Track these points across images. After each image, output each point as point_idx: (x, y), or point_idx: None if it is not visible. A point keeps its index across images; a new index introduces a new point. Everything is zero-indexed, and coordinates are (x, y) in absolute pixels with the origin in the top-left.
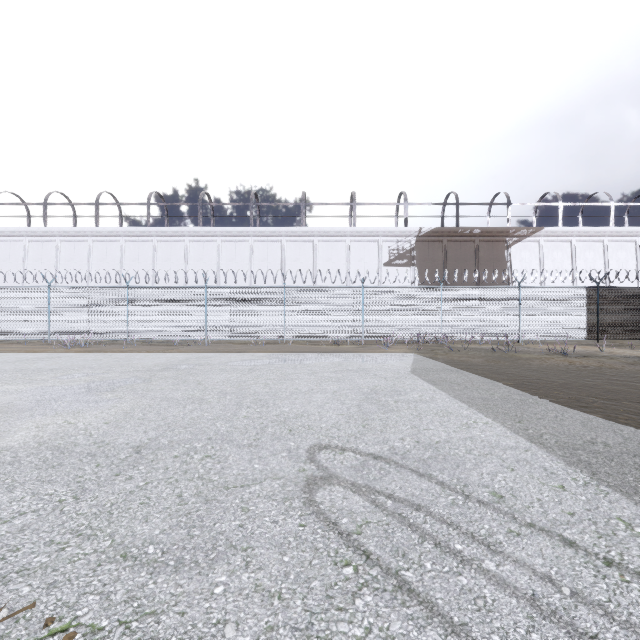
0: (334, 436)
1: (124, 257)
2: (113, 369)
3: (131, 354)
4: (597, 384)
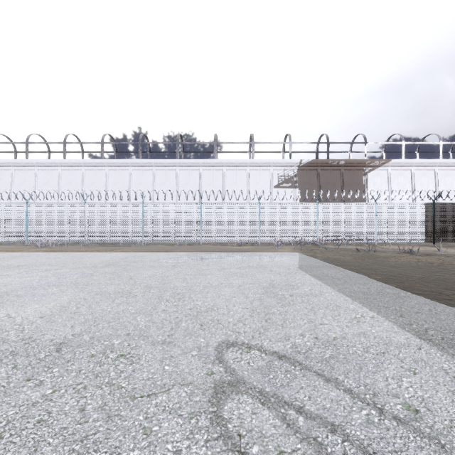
0: (240, 331)
1: (84, 181)
2: (66, 266)
3: (84, 253)
4: (447, 278)
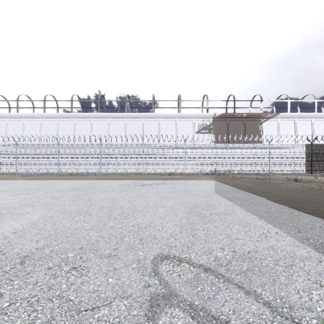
0: (172, 245)
1: (59, 129)
2: (42, 190)
3: (57, 181)
4: None
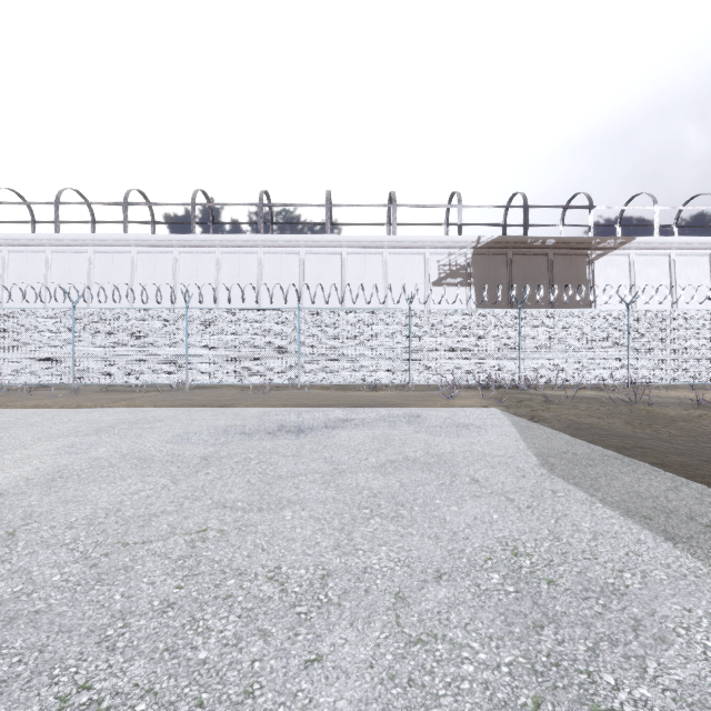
0: None
1: (93, 273)
2: None
3: (35, 412)
4: None
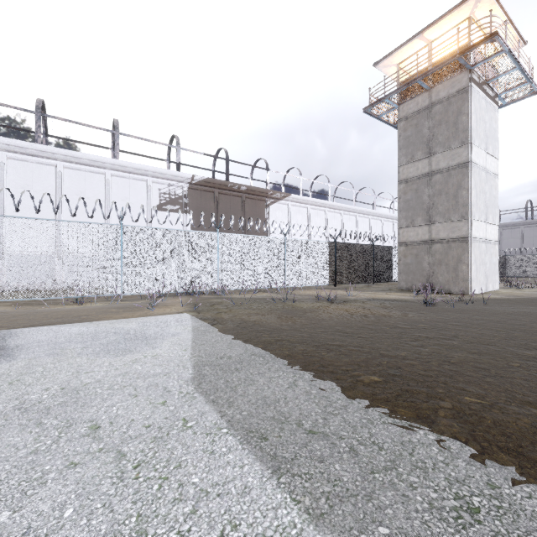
0: None
1: None
2: None
3: None
4: (437, 353)
